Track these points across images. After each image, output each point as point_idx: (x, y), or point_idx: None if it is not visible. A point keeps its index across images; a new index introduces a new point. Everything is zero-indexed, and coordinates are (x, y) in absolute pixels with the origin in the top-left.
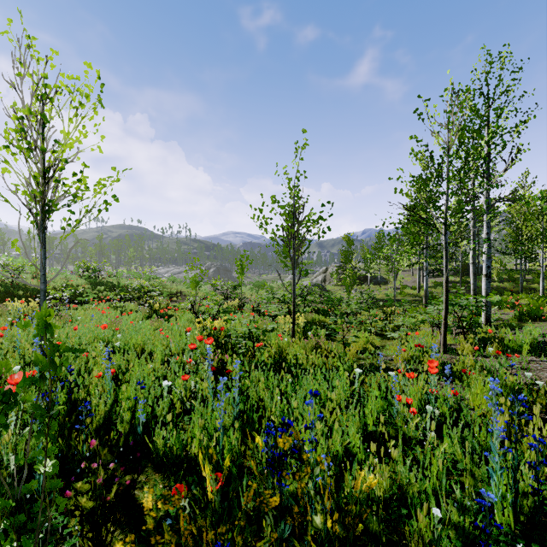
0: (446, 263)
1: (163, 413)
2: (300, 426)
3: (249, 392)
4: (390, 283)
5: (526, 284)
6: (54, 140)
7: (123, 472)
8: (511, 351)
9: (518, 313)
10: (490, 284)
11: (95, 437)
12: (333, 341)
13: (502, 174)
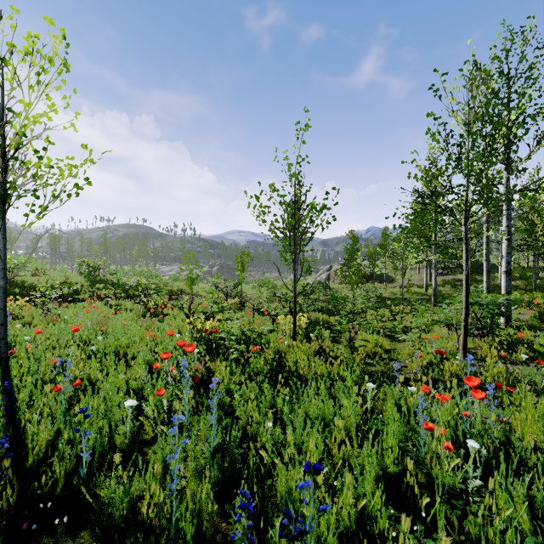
0: (466, 257)
1: (126, 441)
2: (296, 474)
3: (237, 412)
4: (395, 281)
5: (539, 282)
6: (7, 108)
7: (49, 538)
8: (542, 357)
9: (538, 313)
10: (510, 281)
11: (17, 484)
12: (338, 343)
13: (529, 157)
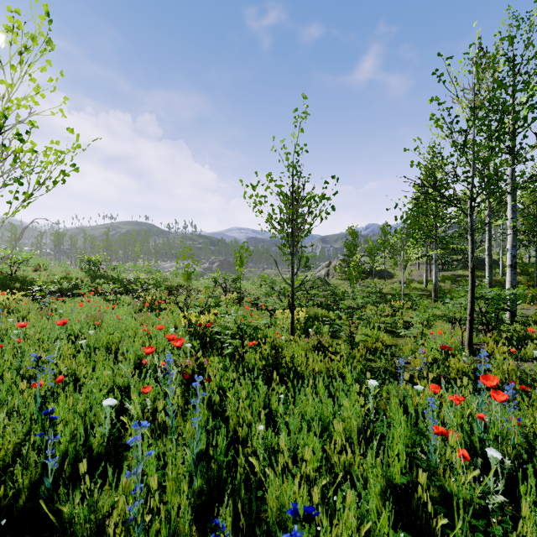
0: (472, 249)
1: (104, 444)
2: (289, 489)
3: (227, 412)
4: (395, 277)
5: None
6: None
7: None
8: None
9: None
10: (515, 275)
11: None
12: (338, 338)
13: None
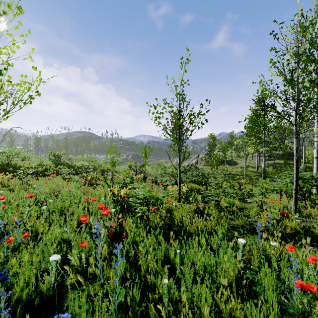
0: (296, 147)
1: (50, 288)
2: None
3: (139, 262)
4: (238, 164)
5: None
6: None
7: None
8: None
9: None
10: None
11: None
12: (207, 203)
13: None
